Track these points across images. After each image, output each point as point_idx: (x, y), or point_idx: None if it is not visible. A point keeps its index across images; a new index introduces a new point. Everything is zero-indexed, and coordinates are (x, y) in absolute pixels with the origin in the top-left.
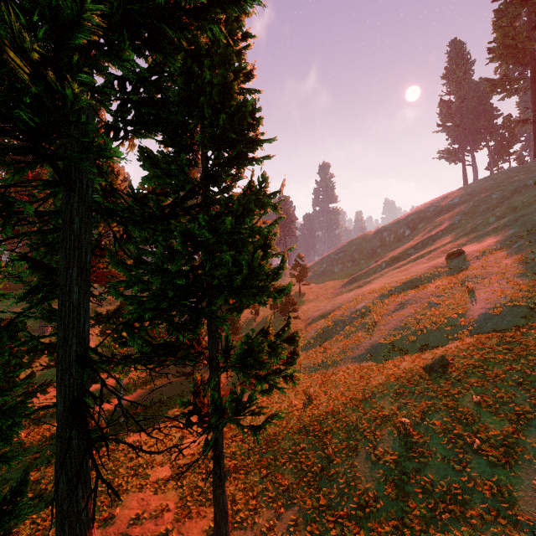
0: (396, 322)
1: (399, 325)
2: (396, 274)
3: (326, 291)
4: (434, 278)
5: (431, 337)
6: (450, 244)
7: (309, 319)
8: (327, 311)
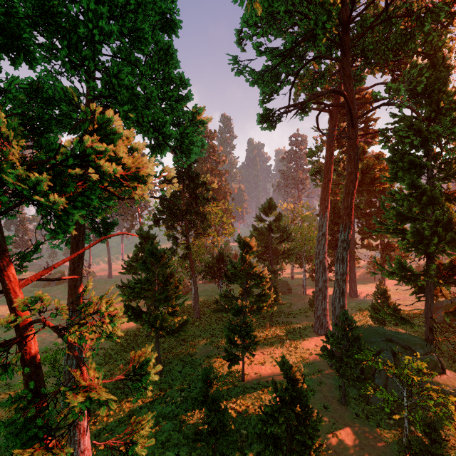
0: None
1: None
2: None
3: None
4: None
5: None
6: None
7: None
8: None
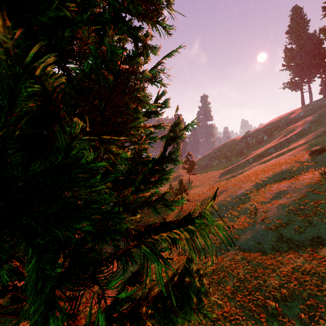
0: (278, 211)
1: (283, 213)
2: (263, 167)
3: (208, 179)
4: (302, 170)
5: (323, 230)
6: (308, 144)
7: (197, 201)
8: (211, 195)
